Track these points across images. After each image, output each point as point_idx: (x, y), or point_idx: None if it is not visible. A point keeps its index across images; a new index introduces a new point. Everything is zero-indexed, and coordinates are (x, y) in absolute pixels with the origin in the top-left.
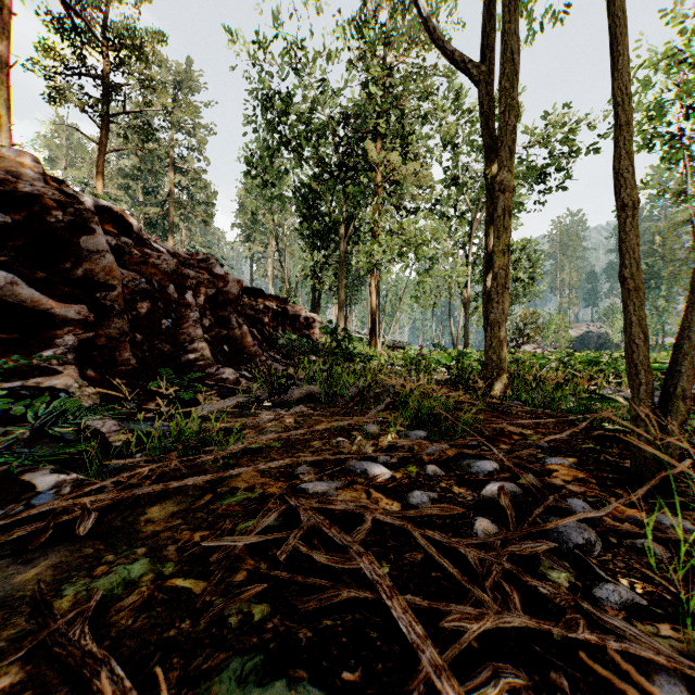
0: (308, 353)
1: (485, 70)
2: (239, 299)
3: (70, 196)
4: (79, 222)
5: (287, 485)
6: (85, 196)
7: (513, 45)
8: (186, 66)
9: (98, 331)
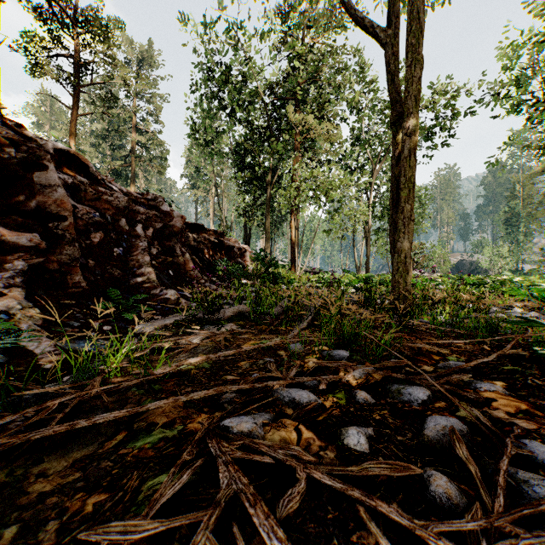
0: (241, 277)
1: (391, 34)
2: (183, 232)
3: (29, 138)
4: (33, 159)
5: (208, 423)
6: (44, 139)
7: (418, 6)
8: (144, 49)
9: (50, 257)
